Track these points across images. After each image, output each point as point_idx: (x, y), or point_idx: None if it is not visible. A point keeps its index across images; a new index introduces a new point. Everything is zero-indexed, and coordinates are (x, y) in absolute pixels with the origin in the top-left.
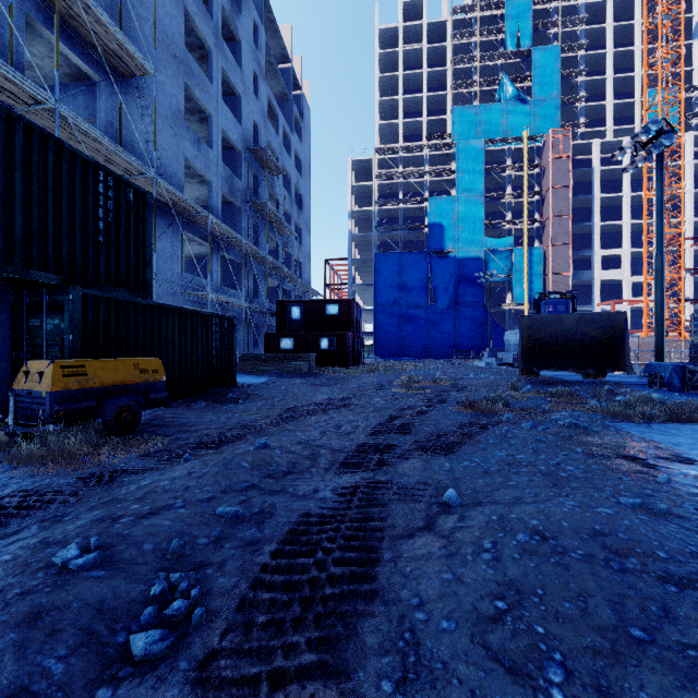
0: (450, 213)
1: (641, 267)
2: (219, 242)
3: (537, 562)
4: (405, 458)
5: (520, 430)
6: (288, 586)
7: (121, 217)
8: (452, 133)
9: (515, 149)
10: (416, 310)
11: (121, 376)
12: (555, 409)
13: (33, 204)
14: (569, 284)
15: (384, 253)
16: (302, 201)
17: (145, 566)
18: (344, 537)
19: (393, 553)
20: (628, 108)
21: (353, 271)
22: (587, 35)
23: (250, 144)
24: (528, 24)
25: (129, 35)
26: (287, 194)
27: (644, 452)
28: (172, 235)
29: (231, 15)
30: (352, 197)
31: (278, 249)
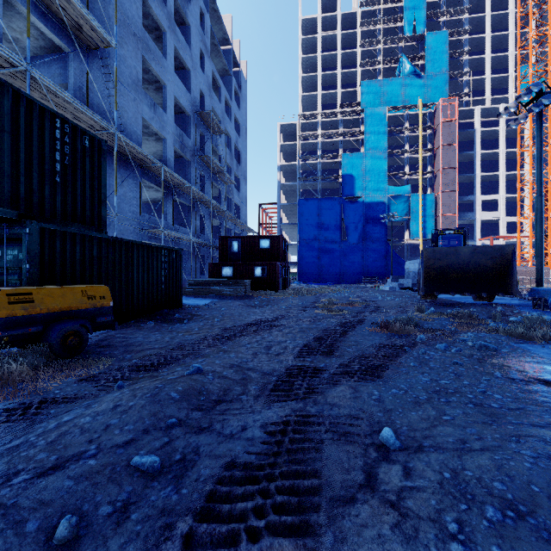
0: (360, 166)
1: (514, 210)
2: (172, 189)
3: None
4: (333, 384)
5: (435, 351)
6: None
7: (77, 160)
8: (360, 102)
9: (411, 115)
10: (331, 244)
11: (68, 303)
12: (460, 330)
13: None
14: (456, 223)
15: (306, 199)
16: (240, 156)
17: None
18: (273, 504)
19: (334, 536)
20: (503, 81)
21: (281, 213)
22: (470, 22)
23: (197, 109)
24: (422, 14)
25: (95, 15)
26: (228, 151)
27: None
28: (132, 182)
29: (182, 4)
30: (281, 154)
31: (221, 195)
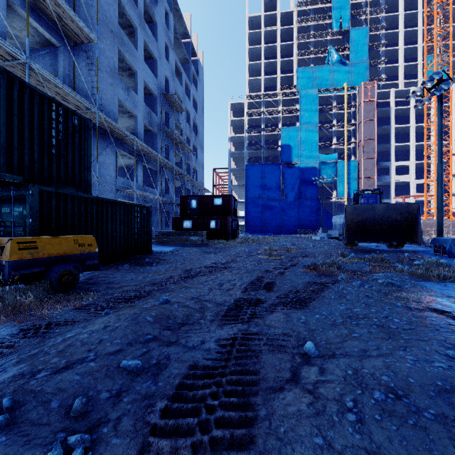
0: (296, 138)
1: (422, 173)
2: (142, 156)
3: (397, 424)
4: (270, 311)
5: (352, 287)
6: (173, 451)
7: (69, 136)
8: (296, 85)
9: (338, 96)
10: (273, 202)
11: (64, 249)
12: (374, 271)
13: (1, 125)
14: (375, 184)
15: (252, 164)
16: (198, 130)
17: (47, 427)
18: (224, 391)
19: (267, 411)
20: (413, 68)
21: (232, 176)
22: (386, 20)
23: (163, 91)
24: (347, 13)
25: (80, 16)
26: (188, 125)
27: (447, 306)
28: (110, 151)
29: (150, 5)
30: (231, 128)
31: (182, 161)
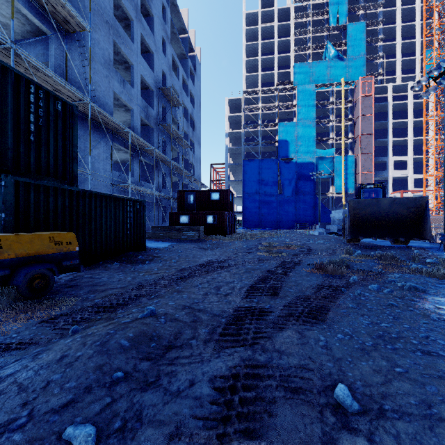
0: (293, 133)
1: (420, 168)
2: (138, 151)
3: None
4: (279, 328)
5: (369, 292)
6: None
7: (50, 122)
8: (293, 81)
9: (335, 91)
10: (270, 197)
11: (36, 248)
12: (386, 271)
13: None
14: (372, 179)
15: (249, 160)
16: (195, 125)
17: None
18: None
19: None
20: (411, 63)
21: (229, 171)
22: (383, 15)
23: (160, 86)
24: (344, 8)
25: (73, 4)
26: (185, 120)
27: None
28: (105, 144)
29: None
30: (228, 124)
31: (179, 156)
